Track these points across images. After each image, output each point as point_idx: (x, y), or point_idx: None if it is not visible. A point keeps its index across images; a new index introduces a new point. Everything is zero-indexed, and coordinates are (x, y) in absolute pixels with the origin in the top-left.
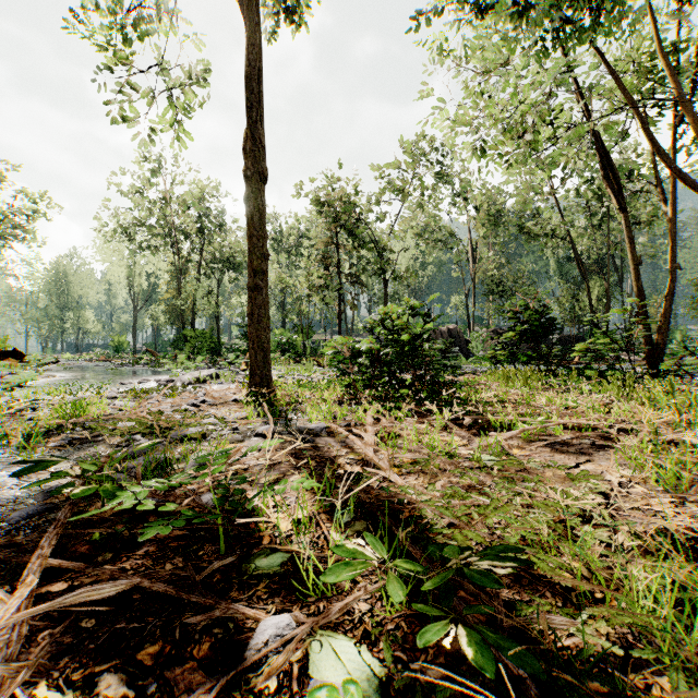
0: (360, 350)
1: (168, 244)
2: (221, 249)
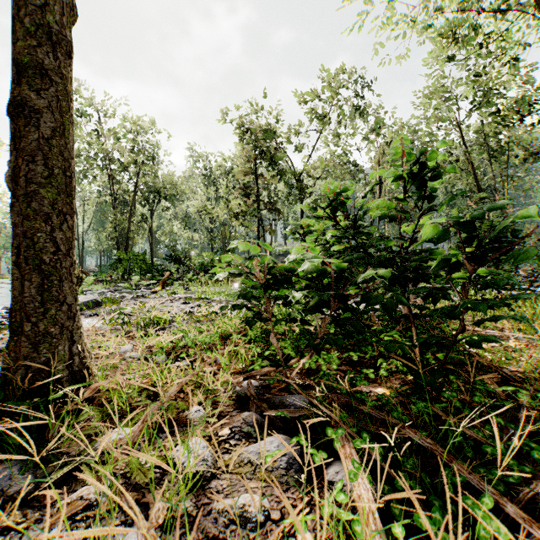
0: (287, 270)
1: (102, 174)
2: (153, 180)
